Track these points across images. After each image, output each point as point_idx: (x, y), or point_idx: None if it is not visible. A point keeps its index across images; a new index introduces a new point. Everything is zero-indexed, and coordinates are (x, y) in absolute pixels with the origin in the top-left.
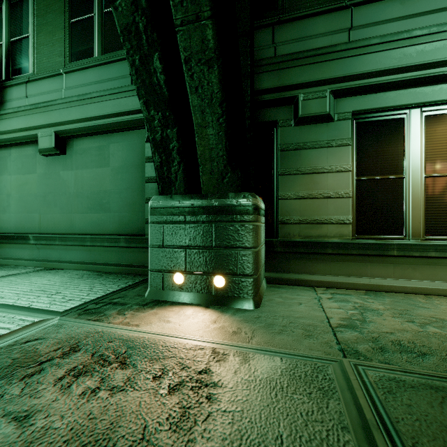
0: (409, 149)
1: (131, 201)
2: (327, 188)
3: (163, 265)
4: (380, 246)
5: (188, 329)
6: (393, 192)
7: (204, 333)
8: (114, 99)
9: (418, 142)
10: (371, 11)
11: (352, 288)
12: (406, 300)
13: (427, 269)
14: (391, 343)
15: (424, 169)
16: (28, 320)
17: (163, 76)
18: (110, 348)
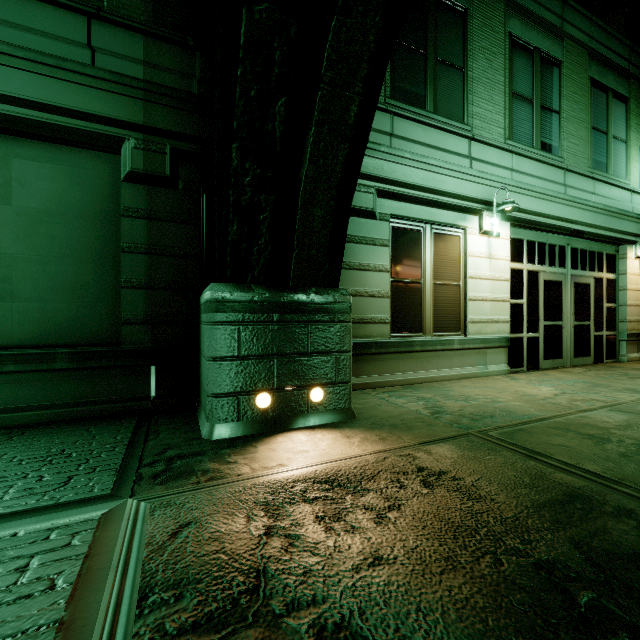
0: (425, 259)
1: (76, 281)
2: (372, 287)
3: (238, 386)
4: (409, 344)
5: (340, 450)
6: (415, 295)
7: (361, 448)
8: (42, 74)
9: (429, 253)
10: (406, 127)
11: (390, 386)
12: (433, 388)
13: (435, 361)
14: (471, 415)
15: (433, 277)
16: (76, 524)
17: (283, 127)
18: (308, 491)
